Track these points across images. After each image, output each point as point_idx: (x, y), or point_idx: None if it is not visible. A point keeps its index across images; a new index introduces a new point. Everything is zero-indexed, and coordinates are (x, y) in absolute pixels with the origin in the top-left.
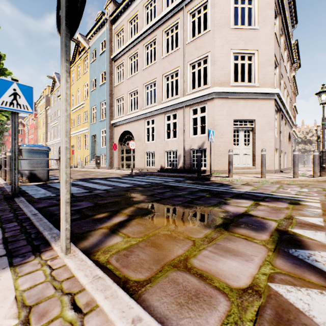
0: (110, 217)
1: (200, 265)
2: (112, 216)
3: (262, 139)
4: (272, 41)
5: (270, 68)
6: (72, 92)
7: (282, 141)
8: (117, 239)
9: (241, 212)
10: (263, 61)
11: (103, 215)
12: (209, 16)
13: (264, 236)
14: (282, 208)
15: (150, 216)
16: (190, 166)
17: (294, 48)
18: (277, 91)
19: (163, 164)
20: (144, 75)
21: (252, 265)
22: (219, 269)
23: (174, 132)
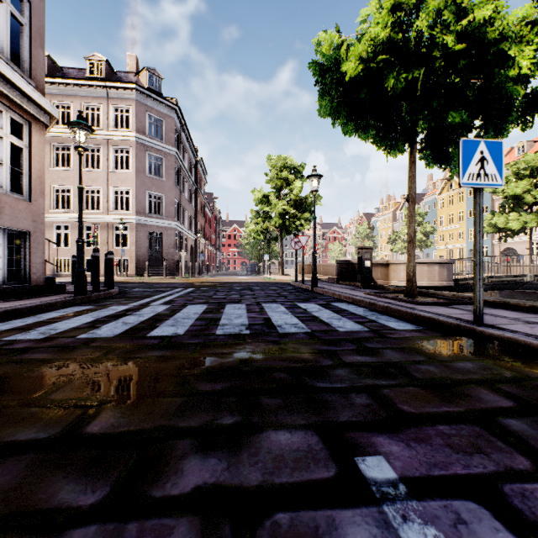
0: None
1: None
2: None
3: None
4: None
5: None
6: (440, 215)
7: None
8: None
9: None
10: None
11: None
12: None
13: None
14: None
15: None
16: None
17: None
18: None
19: None
20: None
21: None
22: None
23: None
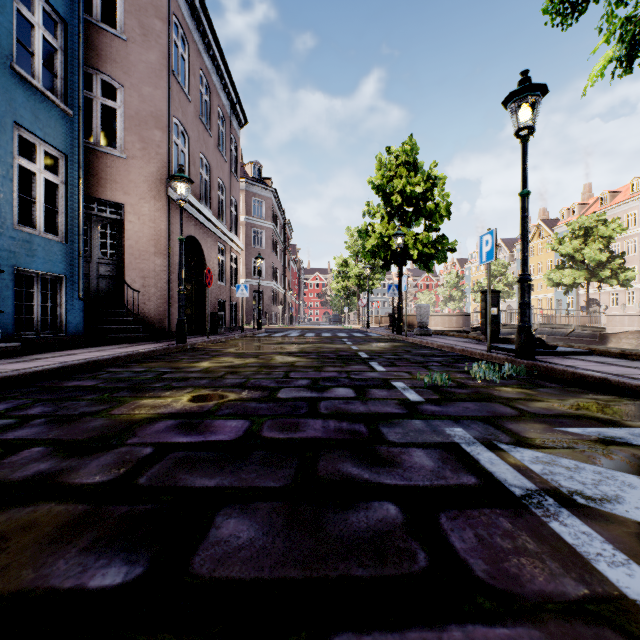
0: None
1: None
2: None
3: None
4: None
5: None
6: (530, 263)
7: None
8: None
9: None
10: None
11: None
12: None
13: None
14: None
15: None
16: None
17: None
18: None
19: None
20: None
21: None
22: None
23: None
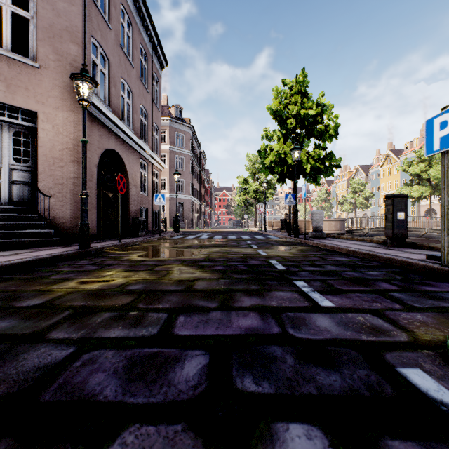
0: None
1: None
2: None
3: None
4: None
5: None
6: (381, 182)
7: None
8: None
9: None
10: None
11: None
12: None
13: None
14: None
15: None
16: None
17: None
18: None
19: None
20: None
21: None
22: None
23: None
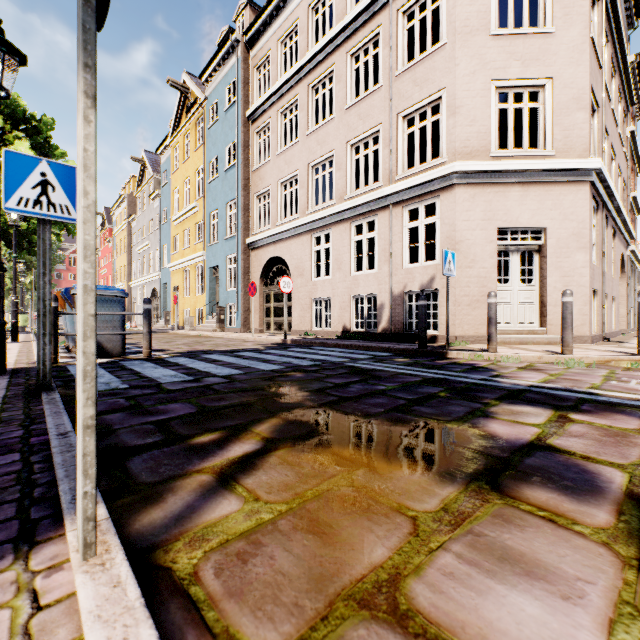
0: (225, 443)
1: (433, 604)
2: (230, 439)
3: (562, 270)
4: (586, 55)
5: (580, 114)
6: (175, 186)
7: (608, 274)
8: (230, 503)
9: (528, 438)
10: (565, 102)
11: (210, 437)
12: (444, 14)
13: (601, 515)
14: (629, 430)
15: (312, 444)
16: (404, 328)
17: (632, 72)
18: (597, 165)
19: (348, 323)
20: (310, 146)
21: (586, 615)
22: (488, 626)
23: (372, 259)
